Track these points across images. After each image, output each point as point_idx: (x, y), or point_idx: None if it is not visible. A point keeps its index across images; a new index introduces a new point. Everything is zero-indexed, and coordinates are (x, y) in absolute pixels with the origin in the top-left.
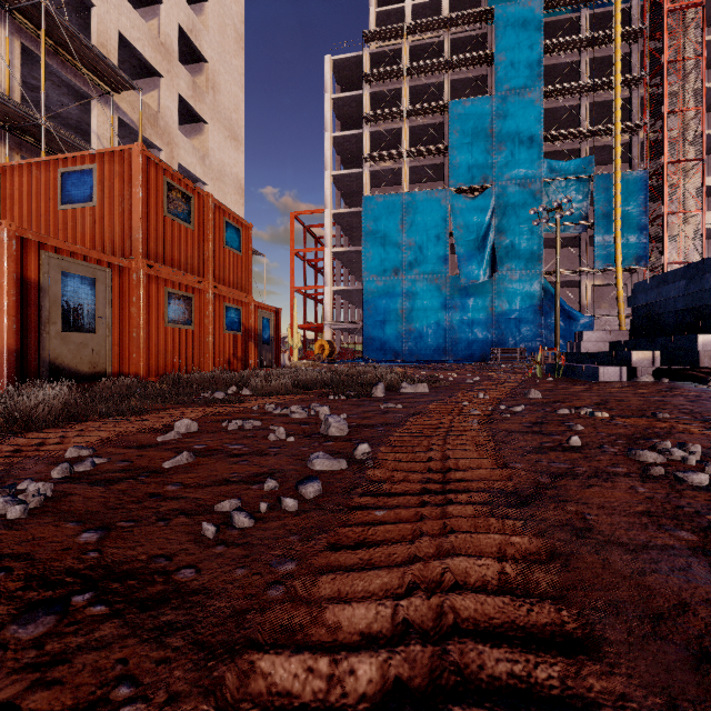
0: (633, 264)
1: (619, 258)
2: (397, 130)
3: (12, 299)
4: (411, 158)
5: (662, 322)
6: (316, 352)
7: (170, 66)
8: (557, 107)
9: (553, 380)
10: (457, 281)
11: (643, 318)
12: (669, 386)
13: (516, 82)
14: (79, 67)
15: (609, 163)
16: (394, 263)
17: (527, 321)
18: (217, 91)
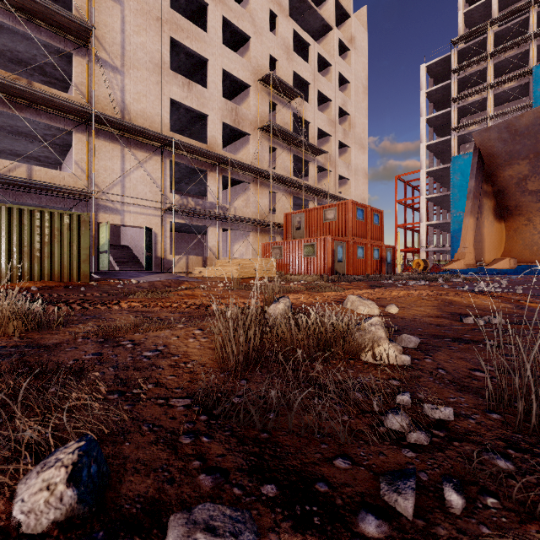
0: None
1: None
2: (482, 99)
3: (331, 254)
4: (495, 118)
5: None
6: (413, 267)
7: (335, 129)
8: None
9: None
10: None
11: None
12: None
13: None
14: (307, 152)
15: None
16: None
17: None
18: (354, 127)
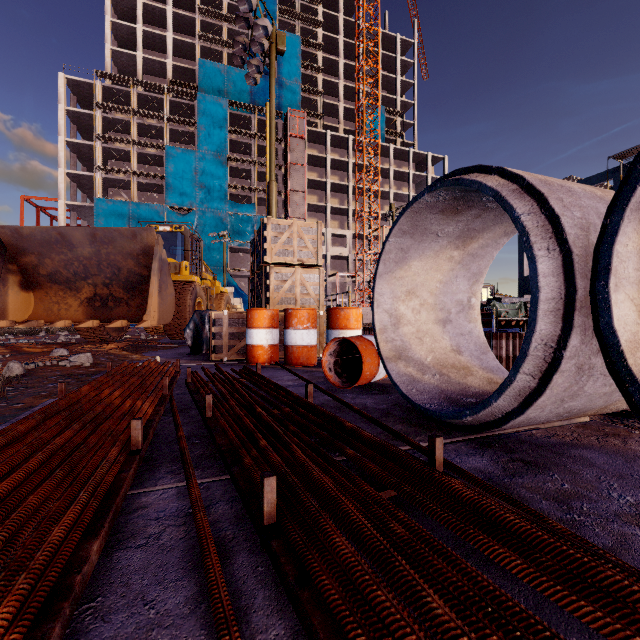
0: None
1: None
2: (127, 151)
3: None
4: (138, 176)
5: None
6: None
7: None
8: (239, 167)
9: None
10: None
11: None
12: None
13: (211, 147)
14: None
15: None
16: None
17: None
18: None
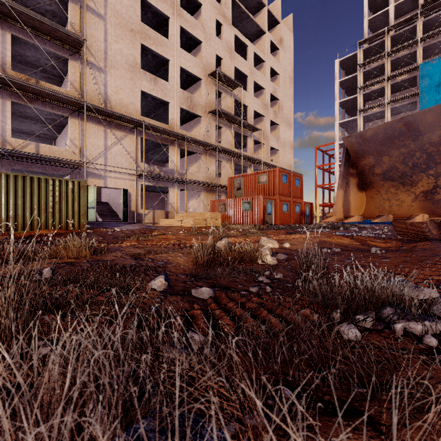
0: None
1: None
2: (381, 88)
3: (262, 209)
4: (391, 103)
5: None
6: None
7: (267, 111)
8: None
9: None
10: None
11: None
12: None
13: None
14: (245, 130)
15: None
16: None
17: None
18: (282, 109)
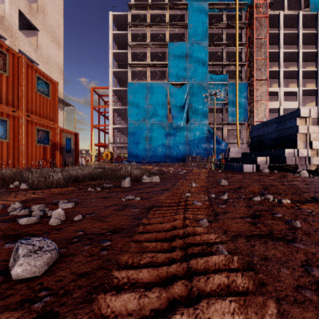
0: (243, 121)
1: (237, 118)
2: (144, 53)
3: None
4: (151, 66)
5: (265, 143)
6: (104, 157)
7: None
8: (213, 51)
9: (221, 171)
10: (171, 125)
11: (256, 142)
12: (281, 174)
13: (197, 38)
14: None
15: (233, 79)
16: (143, 115)
17: (201, 144)
18: (45, 14)
